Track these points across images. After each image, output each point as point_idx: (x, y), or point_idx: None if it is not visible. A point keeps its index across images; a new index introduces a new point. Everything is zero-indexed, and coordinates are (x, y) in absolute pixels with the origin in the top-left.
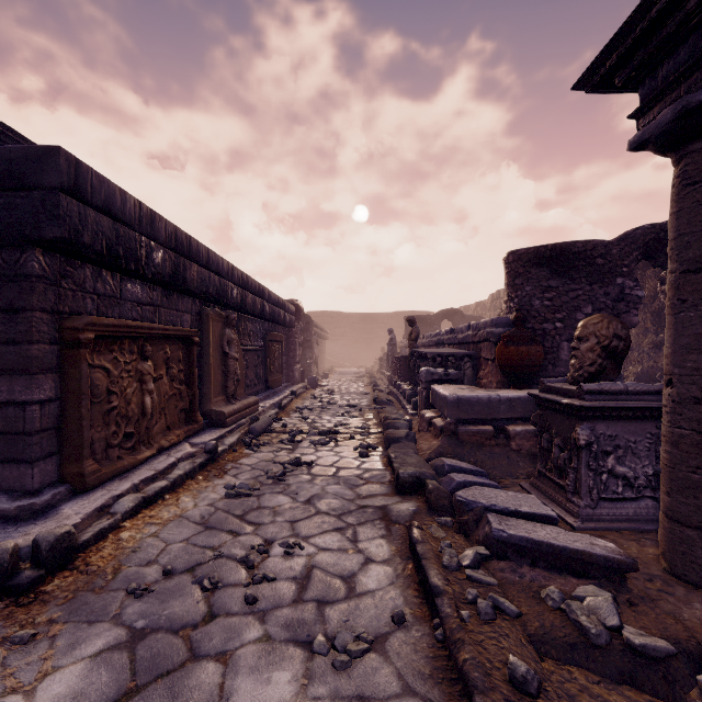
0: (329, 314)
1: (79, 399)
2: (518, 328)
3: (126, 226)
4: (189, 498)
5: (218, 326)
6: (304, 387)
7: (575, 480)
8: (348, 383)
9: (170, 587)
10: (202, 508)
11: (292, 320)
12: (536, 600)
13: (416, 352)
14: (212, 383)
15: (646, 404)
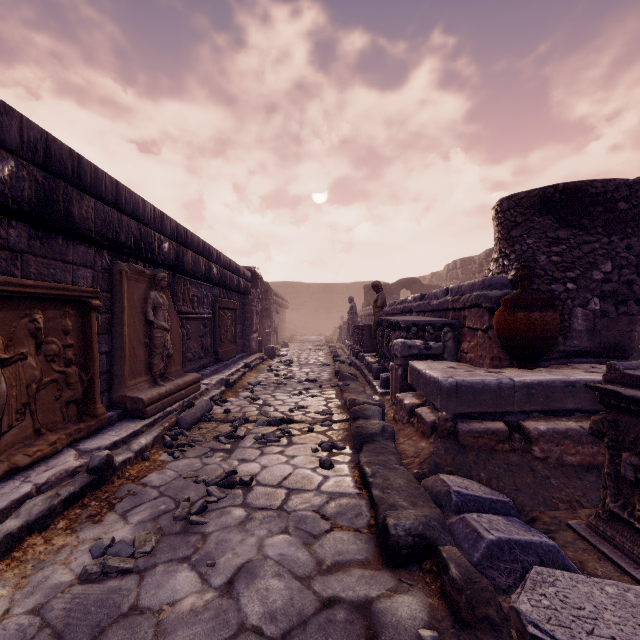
0: (290, 284)
1: None
2: (525, 289)
3: None
4: (6, 589)
5: (139, 287)
6: (260, 358)
7: None
8: (307, 352)
9: None
10: (13, 624)
11: (248, 287)
12: None
13: (384, 321)
14: (127, 360)
15: None
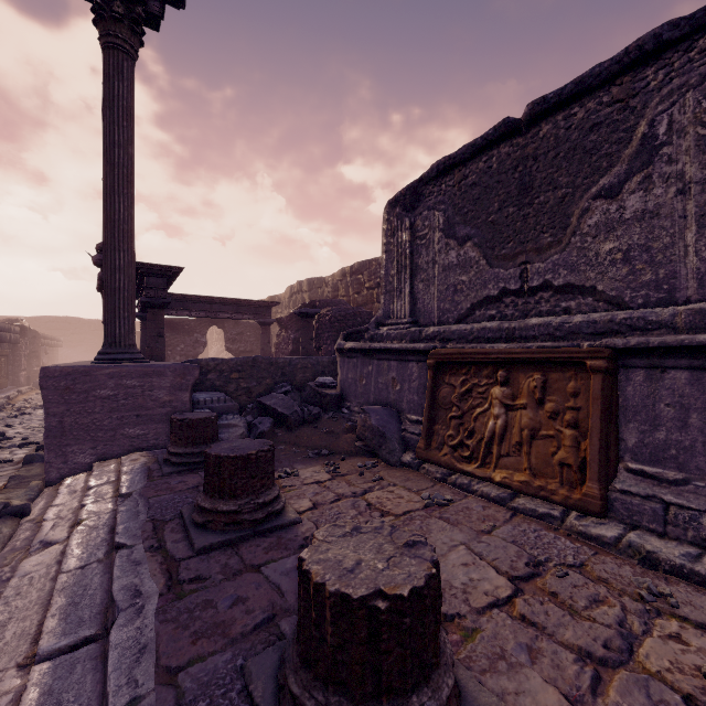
0: (66, 320)
1: None
2: None
3: None
4: None
5: None
6: (30, 388)
7: None
8: None
9: None
10: None
11: (18, 338)
12: None
13: None
14: None
15: None
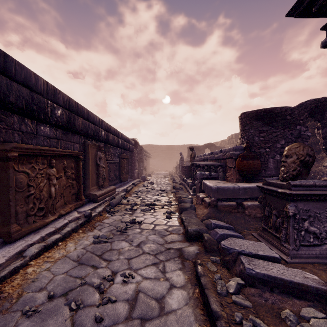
0: (151, 146)
1: (8, 190)
2: (247, 151)
3: (38, 94)
4: (72, 244)
5: (94, 150)
6: (139, 181)
7: (286, 234)
8: (160, 178)
9: (50, 308)
10: (78, 250)
11: (133, 148)
12: (278, 319)
13: (194, 164)
14: (90, 179)
15: (326, 192)
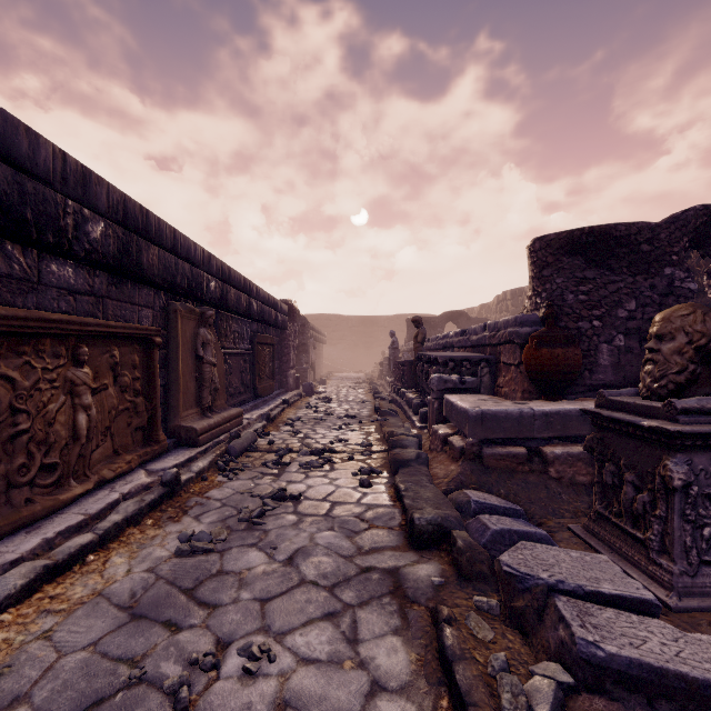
0: (327, 317)
1: None
2: (550, 327)
3: (39, 182)
4: (123, 558)
5: (190, 324)
6: (298, 395)
7: (662, 534)
8: (346, 389)
9: None
10: (137, 576)
11: (285, 321)
12: None
13: (423, 356)
14: (181, 393)
15: None
